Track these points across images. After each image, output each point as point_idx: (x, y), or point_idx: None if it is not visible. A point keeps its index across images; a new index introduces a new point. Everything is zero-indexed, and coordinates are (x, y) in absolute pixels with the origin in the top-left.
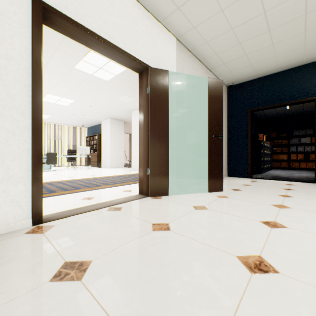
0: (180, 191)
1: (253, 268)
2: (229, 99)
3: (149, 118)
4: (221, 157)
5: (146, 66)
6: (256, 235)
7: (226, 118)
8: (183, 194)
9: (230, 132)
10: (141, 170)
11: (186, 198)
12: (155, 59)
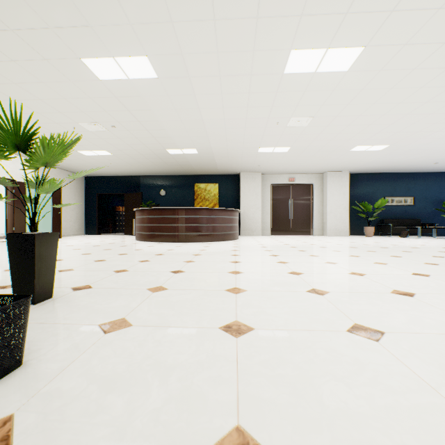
0: None
1: None
2: (87, 185)
3: (15, 204)
4: (61, 222)
5: (13, 180)
6: None
7: (85, 197)
8: None
9: (87, 206)
10: (10, 229)
11: None
12: (19, 175)
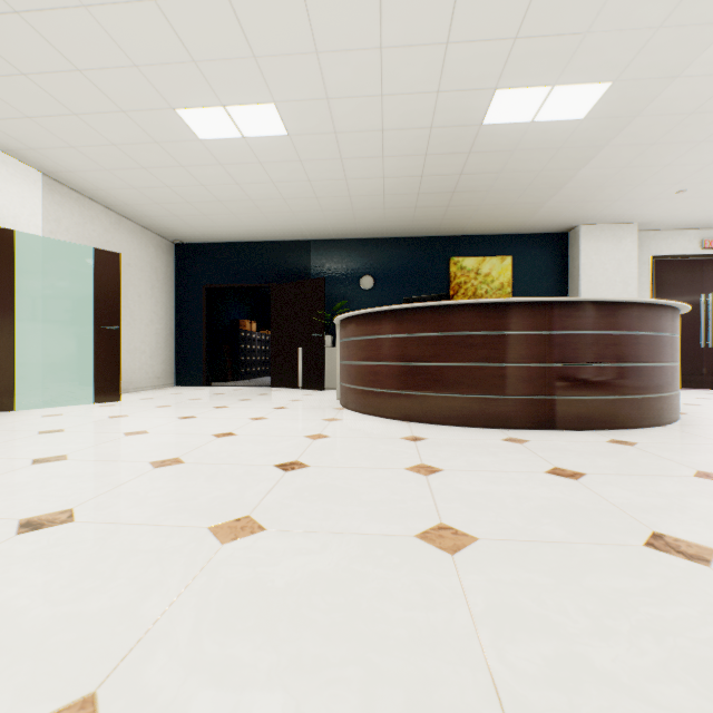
0: (46, 406)
1: (45, 433)
2: (179, 265)
3: None
4: (119, 355)
5: None
6: (83, 423)
7: (174, 294)
8: (47, 408)
9: (180, 315)
10: None
11: (46, 411)
12: None
